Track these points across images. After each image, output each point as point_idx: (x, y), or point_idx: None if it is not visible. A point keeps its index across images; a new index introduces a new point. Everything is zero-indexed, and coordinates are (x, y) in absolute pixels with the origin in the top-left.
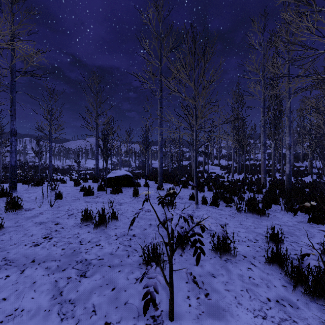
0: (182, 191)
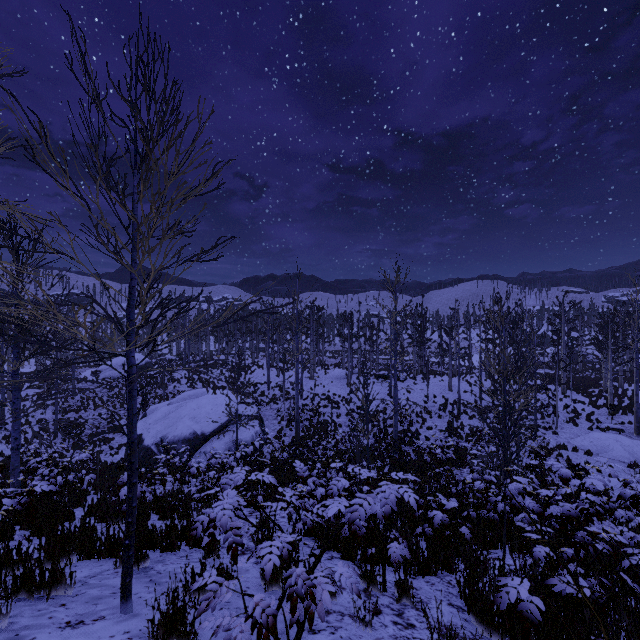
0: (576, 397)
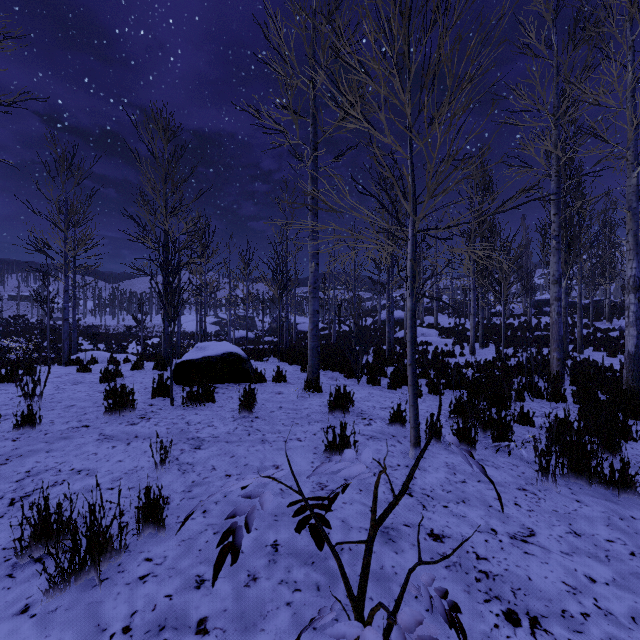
0: (367, 395)
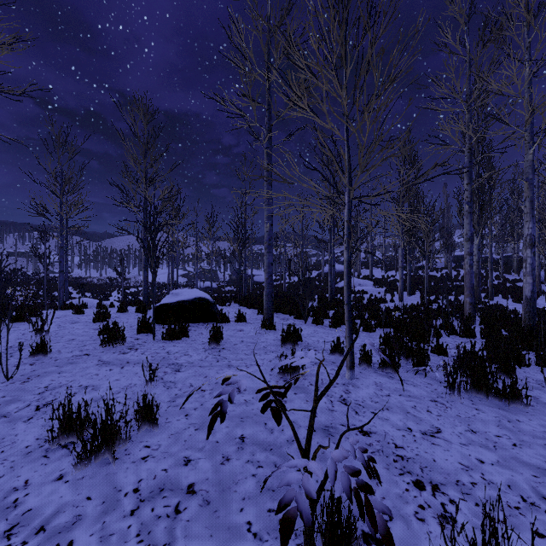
0: (312, 332)
